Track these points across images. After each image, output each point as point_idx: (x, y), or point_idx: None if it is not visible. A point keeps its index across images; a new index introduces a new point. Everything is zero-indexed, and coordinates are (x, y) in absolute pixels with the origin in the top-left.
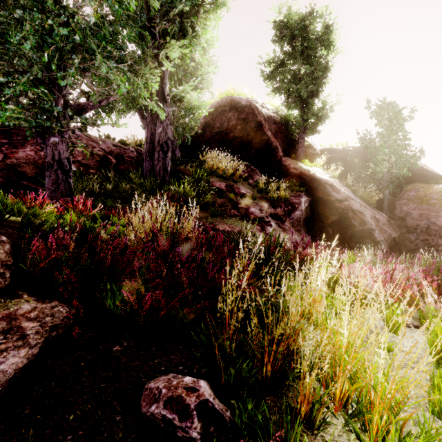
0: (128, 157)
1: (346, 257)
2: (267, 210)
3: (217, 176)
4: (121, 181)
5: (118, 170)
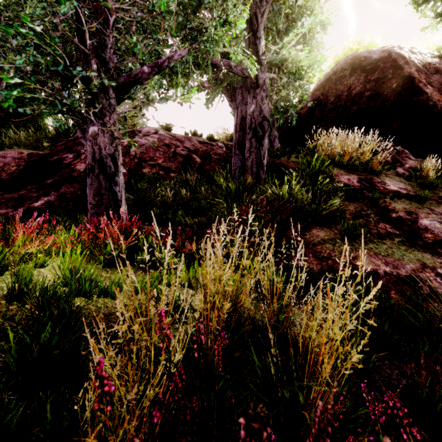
0: (216, 155)
1: None
2: None
3: (341, 166)
4: (203, 184)
5: (203, 171)
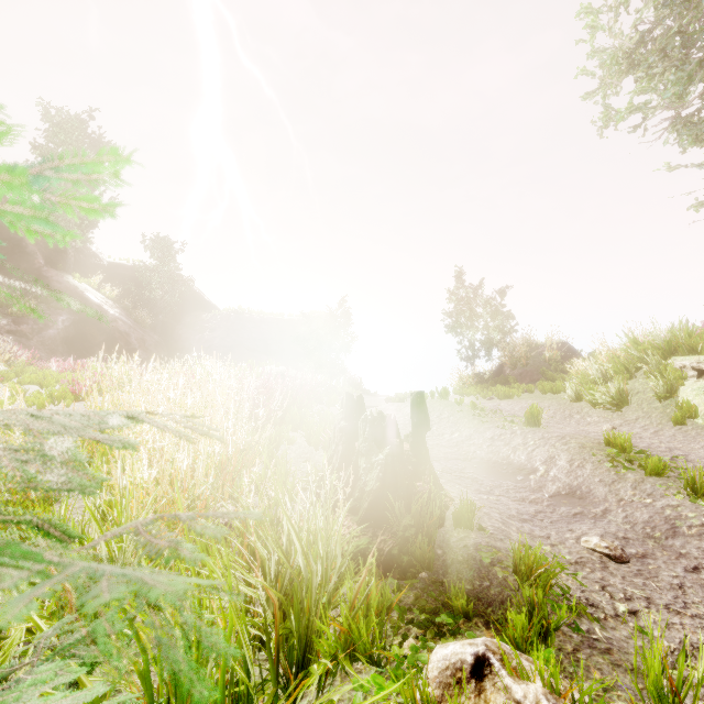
0: None
1: None
2: (5, 326)
3: None
4: None
5: None
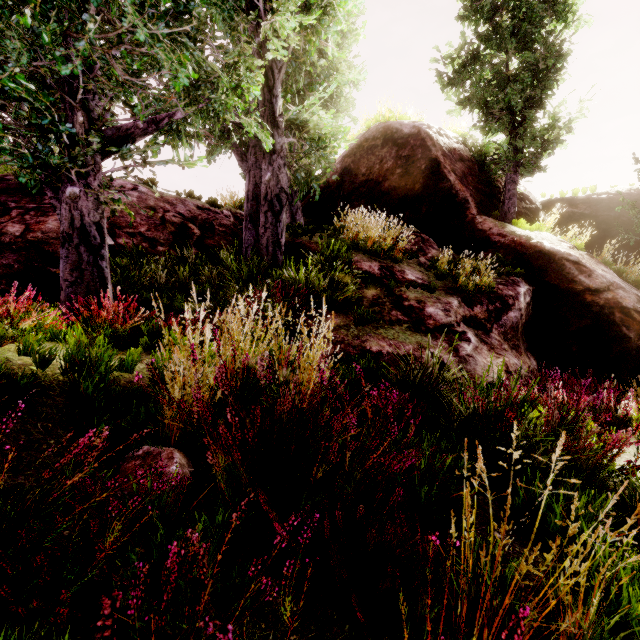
0: (221, 226)
1: (635, 408)
2: (457, 310)
3: (364, 251)
4: (205, 264)
5: (203, 246)
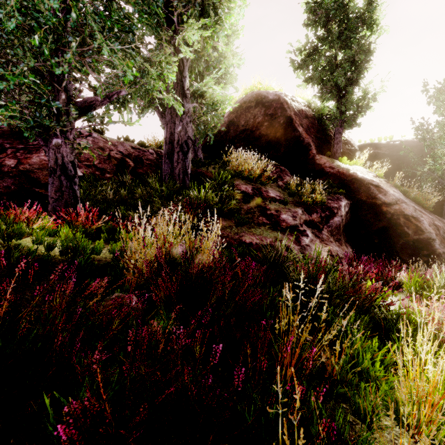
0: (147, 160)
1: (405, 276)
2: (301, 216)
3: (242, 178)
4: (138, 185)
5: (136, 173)
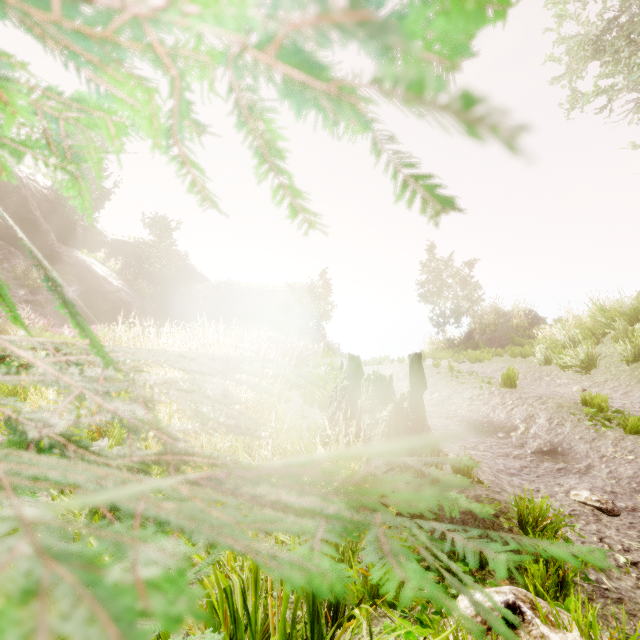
0: None
1: None
2: (23, 296)
3: None
4: None
5: None
